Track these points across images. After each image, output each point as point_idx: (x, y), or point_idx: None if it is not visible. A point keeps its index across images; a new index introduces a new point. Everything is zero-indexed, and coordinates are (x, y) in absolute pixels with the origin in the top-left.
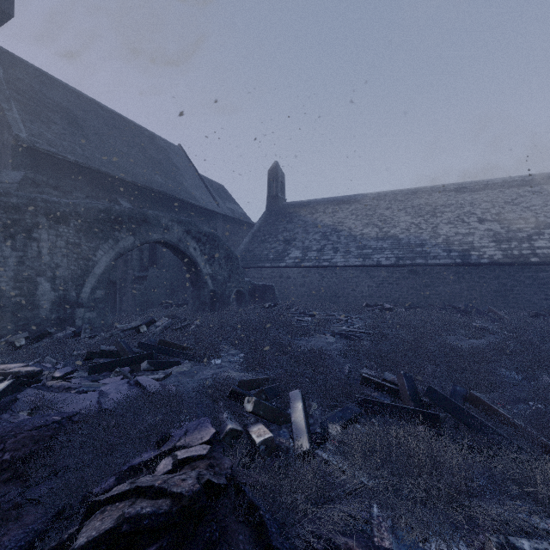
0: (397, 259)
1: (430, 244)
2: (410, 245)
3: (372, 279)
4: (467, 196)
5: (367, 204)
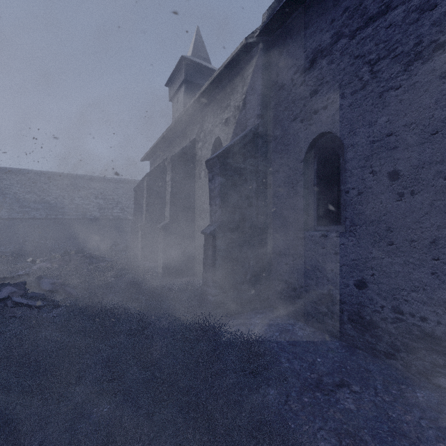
0: (47, 215)
1: (68, 208)
2: (56, 207)
3: (30, 226)
4: (94, 184)
5: (31, 177)
